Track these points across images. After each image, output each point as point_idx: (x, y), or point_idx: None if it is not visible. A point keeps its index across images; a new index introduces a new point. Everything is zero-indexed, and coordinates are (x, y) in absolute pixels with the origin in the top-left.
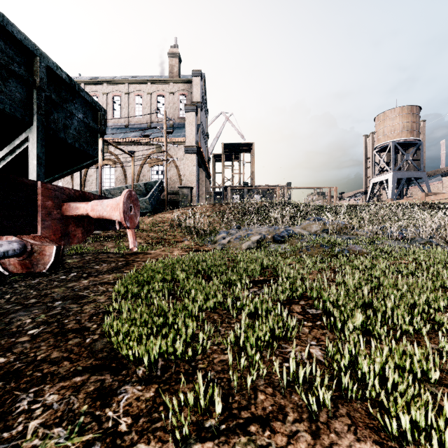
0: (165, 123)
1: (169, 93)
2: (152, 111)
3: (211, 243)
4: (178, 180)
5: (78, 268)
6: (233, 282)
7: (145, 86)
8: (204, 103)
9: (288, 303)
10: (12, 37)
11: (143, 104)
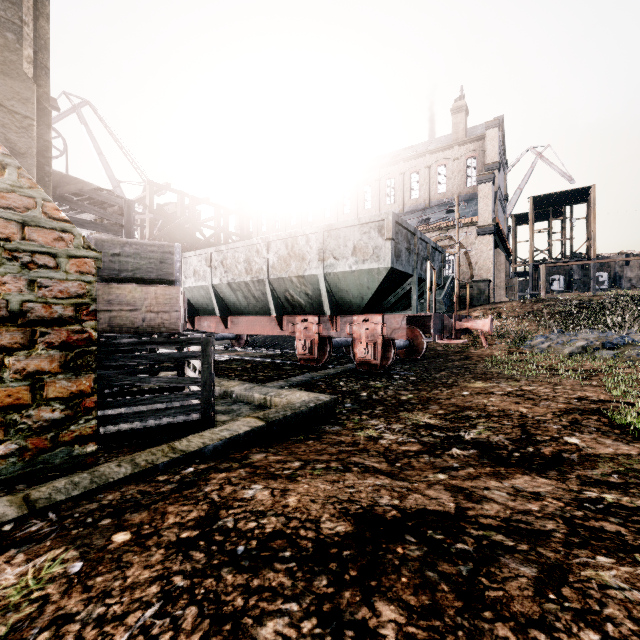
0: (457, 211)
1: (452, 160)
2: (431, 187)
3: (528, 347)
4: (468, 270)
5: (438, 357)
6: (555, 368)
7: (422, 159)
8: (501, 157)
9: (591, 376)
10: (424, 241)
11: (420, 181)
